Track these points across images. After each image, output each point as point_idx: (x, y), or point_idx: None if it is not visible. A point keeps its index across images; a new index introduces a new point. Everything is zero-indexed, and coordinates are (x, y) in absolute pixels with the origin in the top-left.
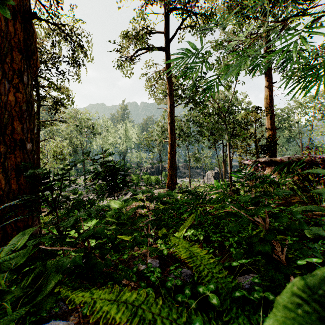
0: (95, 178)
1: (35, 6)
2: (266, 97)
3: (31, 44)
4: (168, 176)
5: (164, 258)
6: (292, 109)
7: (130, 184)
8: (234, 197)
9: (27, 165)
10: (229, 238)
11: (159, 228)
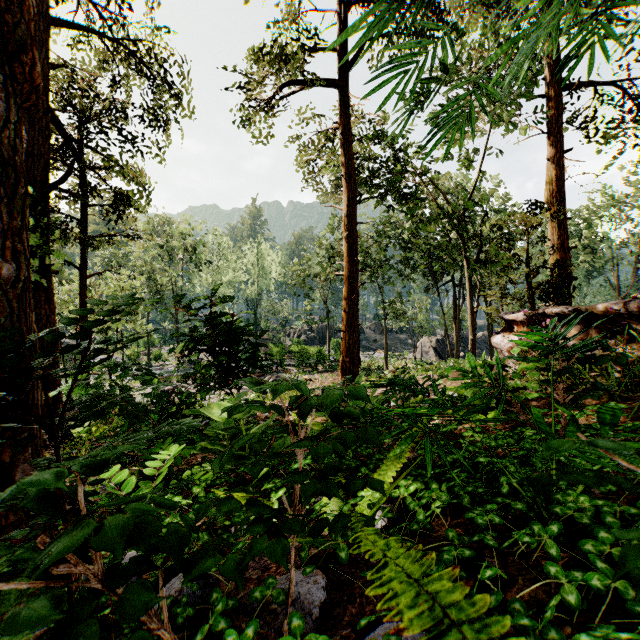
0: (191, 350)
1: (77, 6)
2: (548, 181)
3: (19, 27)
4: (343, 347)
5: (340, 563)
6: (598, 211)
7: (266, 362)
8: (507, 396)
9: (2, 315)
10: (531, 522)
11: (325, 493)
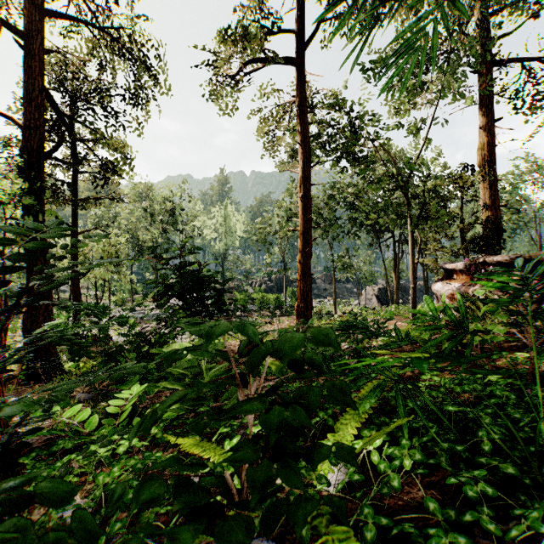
0: (163, 295)
1: (69, 1)
2: (481, 147)
3: None
4: (298, 294)
5: None
6: (522, 176)
7: (232, 307)
8: (466, 339)
9: None
10: (543, 502)
11: None
